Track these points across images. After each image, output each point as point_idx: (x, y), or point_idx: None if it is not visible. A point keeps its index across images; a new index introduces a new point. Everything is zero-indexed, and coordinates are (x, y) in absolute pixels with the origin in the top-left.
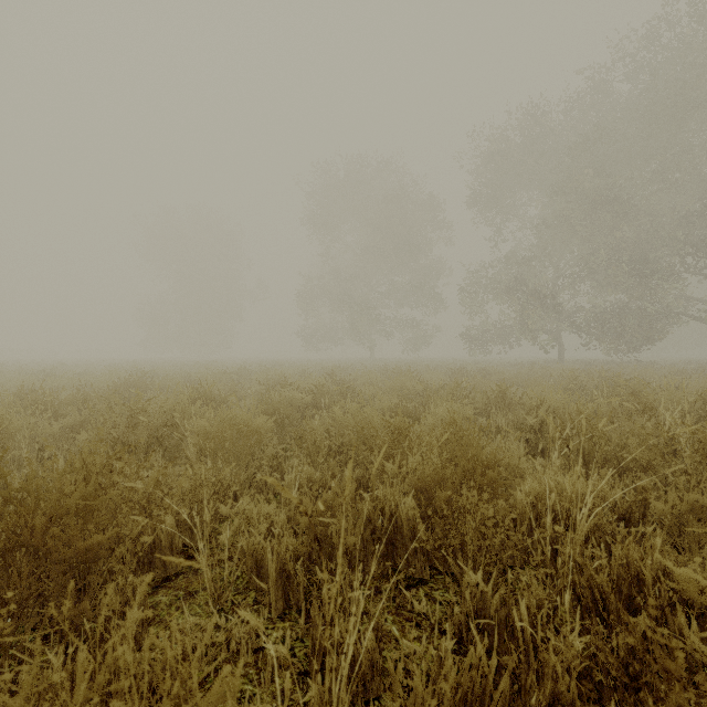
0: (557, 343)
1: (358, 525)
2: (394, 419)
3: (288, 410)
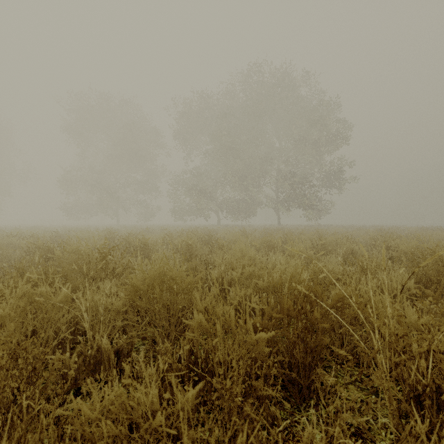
0: (217, 216)
1: (0, 274)
2: (37, 242)
3: (0, 246)
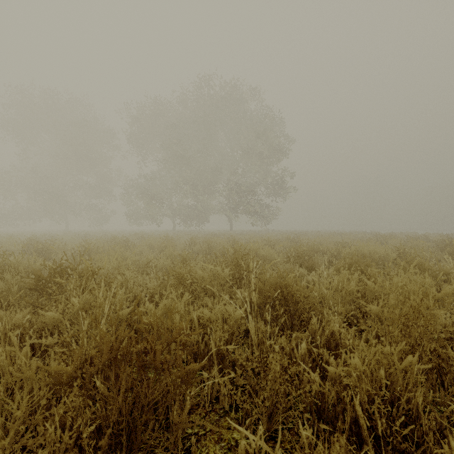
0: (172, 221)
1: None
2: None
3: None
